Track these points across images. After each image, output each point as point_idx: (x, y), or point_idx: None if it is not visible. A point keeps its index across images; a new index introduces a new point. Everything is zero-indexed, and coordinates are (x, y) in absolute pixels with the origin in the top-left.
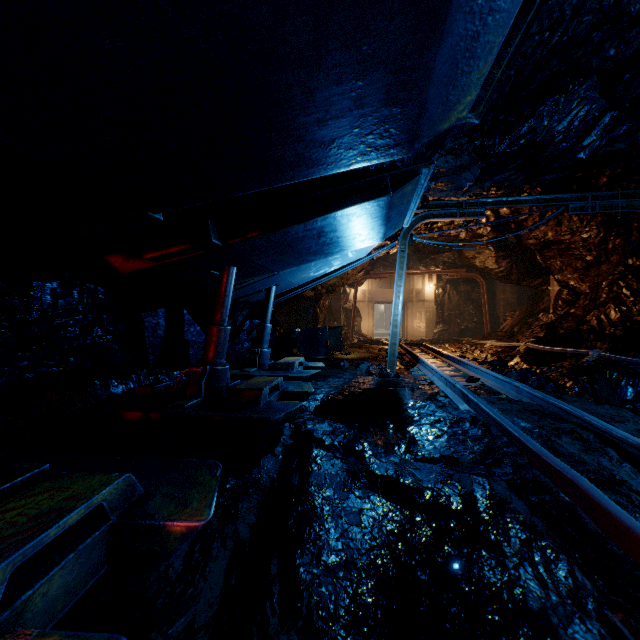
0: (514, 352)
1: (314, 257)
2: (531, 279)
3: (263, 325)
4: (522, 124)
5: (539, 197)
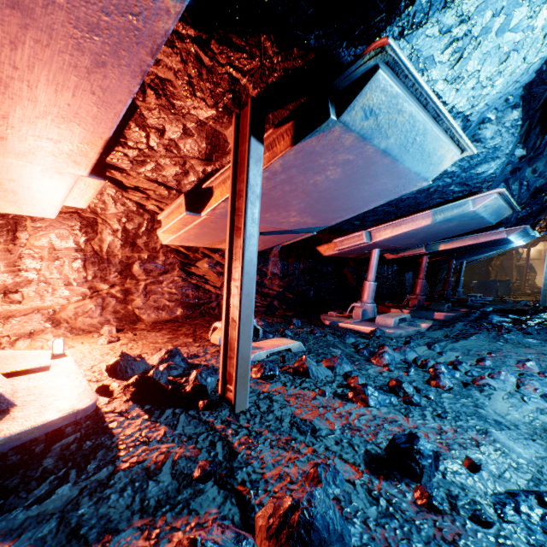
0: None
1: (488, 252)
2: None
3: (459, 278)
4: None
5: None
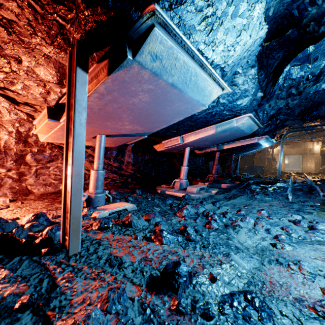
0: None
1: (251, 150)
2: None
3: (237, 165)
4: (314, 112)
5: None
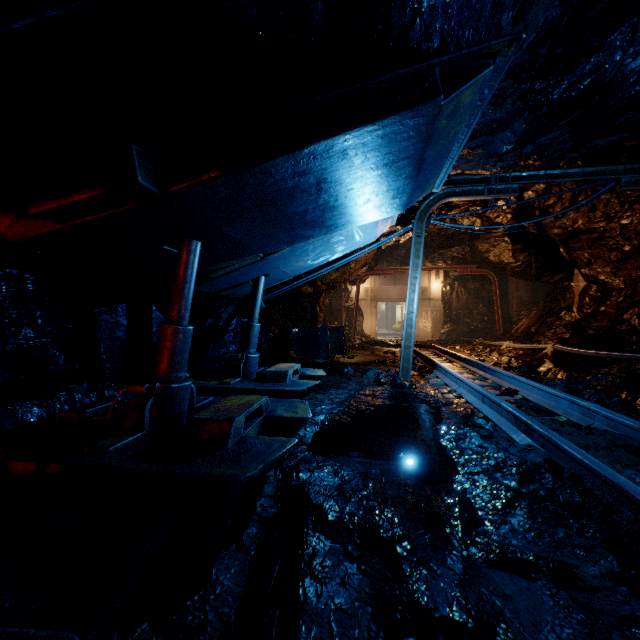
0: (539, 355)
1: (312, 231)
2: (551, 274)
3: (249, 324)
4: (586, 59)
5: (584, 170)
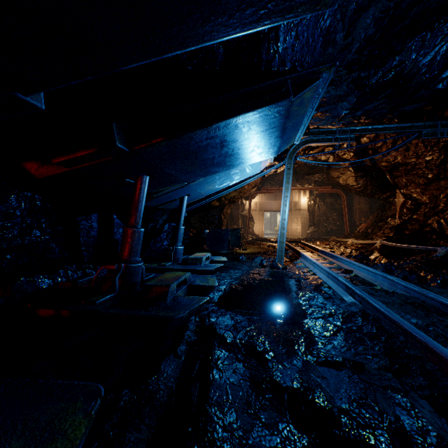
0: (372, 248)
1: (218, 169)
2: (381, 193)
3: (177, 227)
4: (393, 58)
5: (398, 125)
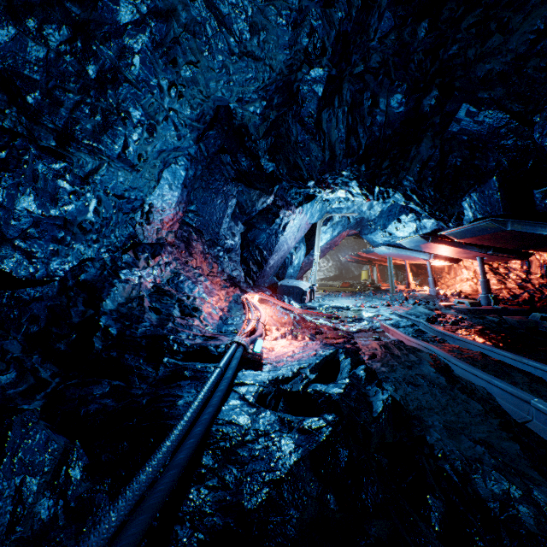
0: None
1: None
2: None
3: None
4: None
5: None
